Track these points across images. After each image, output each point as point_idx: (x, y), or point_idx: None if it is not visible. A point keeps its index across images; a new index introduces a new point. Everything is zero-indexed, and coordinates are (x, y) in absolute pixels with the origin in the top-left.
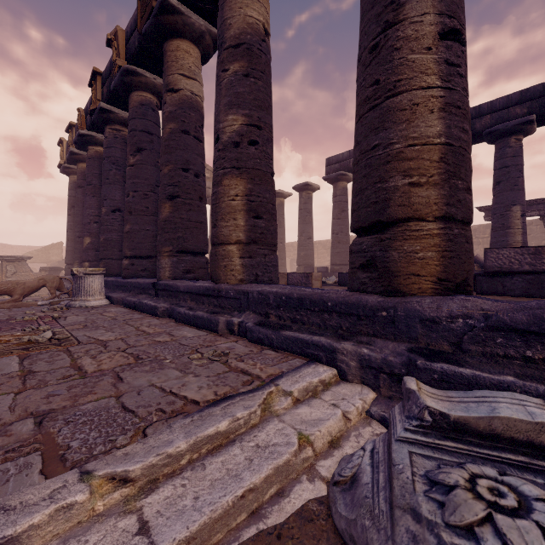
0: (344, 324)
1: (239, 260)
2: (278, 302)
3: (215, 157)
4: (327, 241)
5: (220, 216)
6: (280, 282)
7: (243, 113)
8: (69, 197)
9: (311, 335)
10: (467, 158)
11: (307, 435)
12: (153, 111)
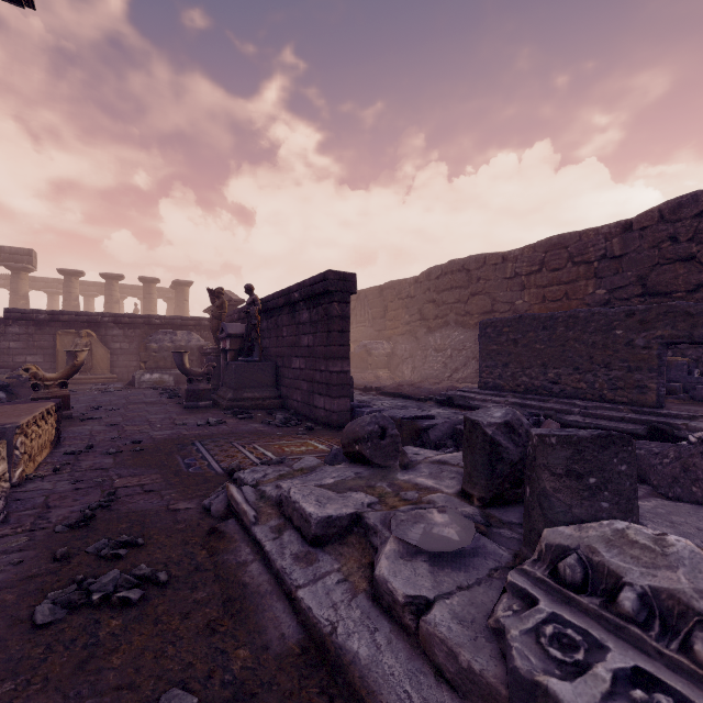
0: None
1: None
2: None
3: None
4: None
5: None
6: None
7: None
8: None
9: None
10: None
11: None
12: None
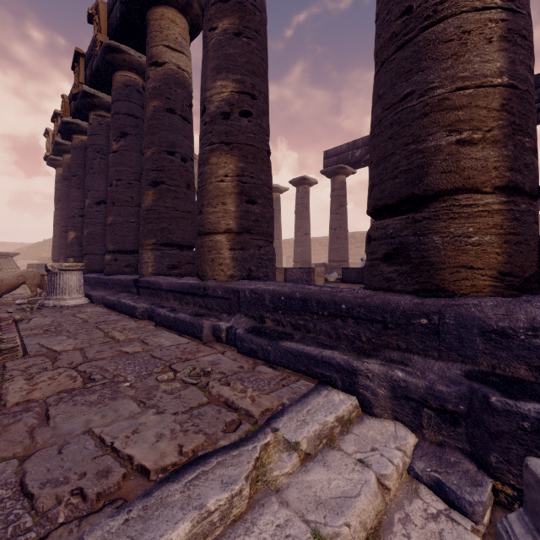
0: (363, 334)
1: (229, 252)
2: (275, 303)
3: (201, 131)
4: (323, 238)
5: (206, 201)
6: (277, 278)
7: (234, 79)
8: (56, 191)
9: (320, 347)
10: (534, 108)
11: (329, 538)
12: (139, 93)
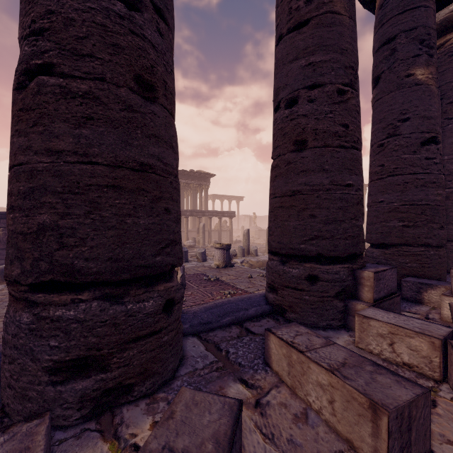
0: None
1: None
2: None
3: None
4: None
5: None
6: None
7: None
8: None
9: None
10: None
11: None
12: None
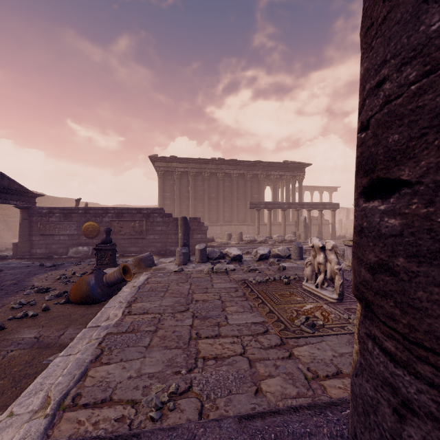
0: None
1: (358, 346)
2: None
3: None
4: None
5: None
6: None
7: None
8: None
9: None
10: None
11: (5, 418)
12: None
